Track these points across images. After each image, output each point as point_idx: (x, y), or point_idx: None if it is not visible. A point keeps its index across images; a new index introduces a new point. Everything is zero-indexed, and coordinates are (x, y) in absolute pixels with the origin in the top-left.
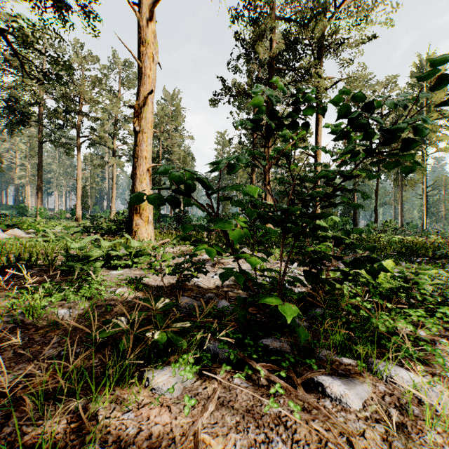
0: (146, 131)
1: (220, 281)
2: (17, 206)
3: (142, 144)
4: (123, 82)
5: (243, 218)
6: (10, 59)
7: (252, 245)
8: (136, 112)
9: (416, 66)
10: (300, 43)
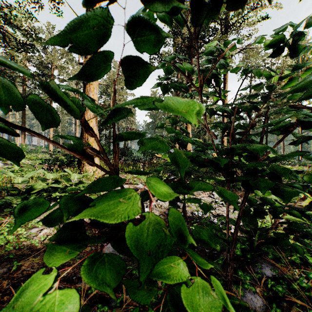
0: (93, 83)
1: None
2: None
3: (89, 93)
4: None
5: None
6: (1, 36)
7: None
8: None
9: None
10: (212, 22)
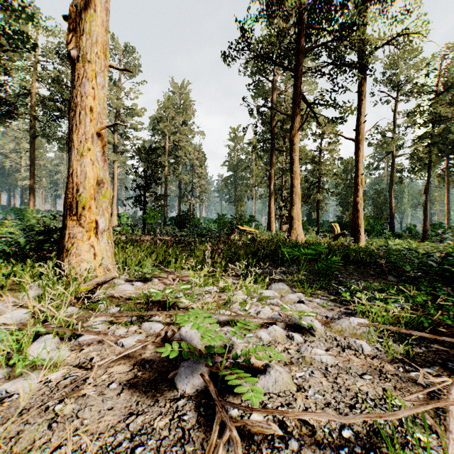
0: (93, 59)
1: None
2: (15, 208)
3: (83, 82)
4: None
5: None
6: None
7: None
8: (72, 22)
9: None
10: None
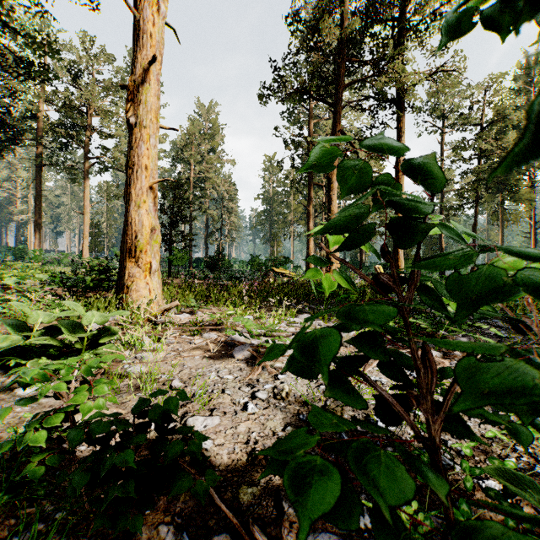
0: (148, 125)
1: (262, 427)
2: (14, 248)
3: (139, 145)
4: None
5: (334, 275)
6: None
7: (432, 448)
8: (130, 94)
9: (521, 66)
10: (377, 24)
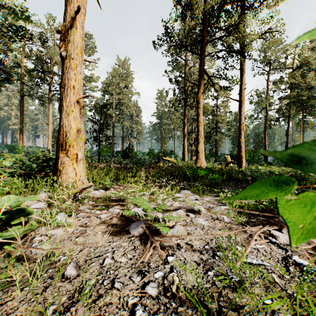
0: (75, 57)
1: None
2: (9, 145)
3: (69, 71)
4: (85, 50)
5: None
6: None
7: None
8: (62, 35)
9: None
10: (228, 4)
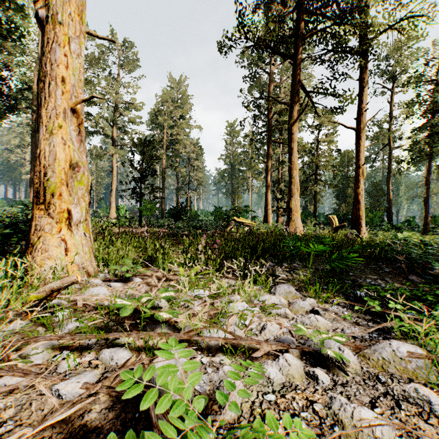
0: (65, 21)
1: None
2: (18, 201)
3: (53, 48)
4: (122, 64)
5: None
6: None
7: None
8: None
9: None
10: None
